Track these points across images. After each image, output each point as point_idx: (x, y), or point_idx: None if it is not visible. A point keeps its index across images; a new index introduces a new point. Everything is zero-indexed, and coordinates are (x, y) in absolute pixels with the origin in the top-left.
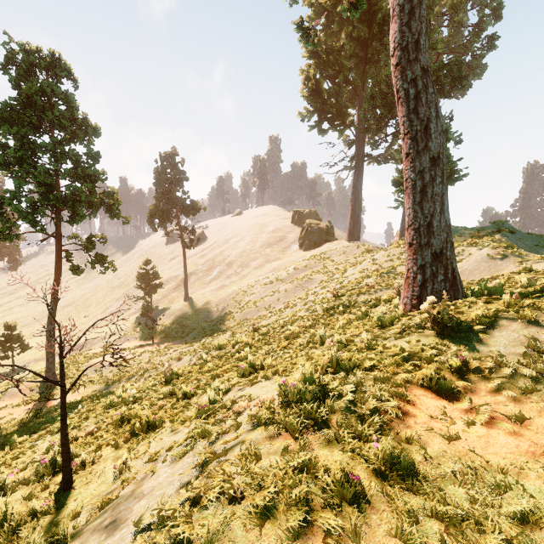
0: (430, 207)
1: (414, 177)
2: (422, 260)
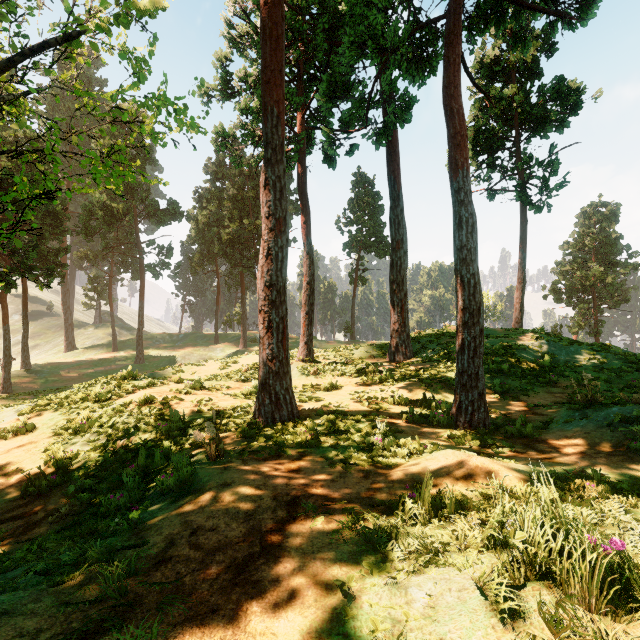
0: (69, 333)
1: (66, 327)
2: (67, 343)
